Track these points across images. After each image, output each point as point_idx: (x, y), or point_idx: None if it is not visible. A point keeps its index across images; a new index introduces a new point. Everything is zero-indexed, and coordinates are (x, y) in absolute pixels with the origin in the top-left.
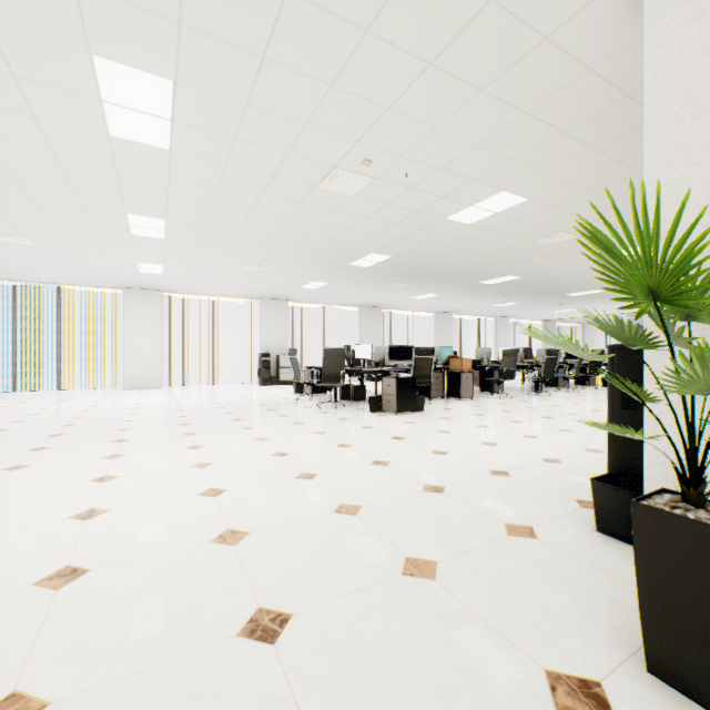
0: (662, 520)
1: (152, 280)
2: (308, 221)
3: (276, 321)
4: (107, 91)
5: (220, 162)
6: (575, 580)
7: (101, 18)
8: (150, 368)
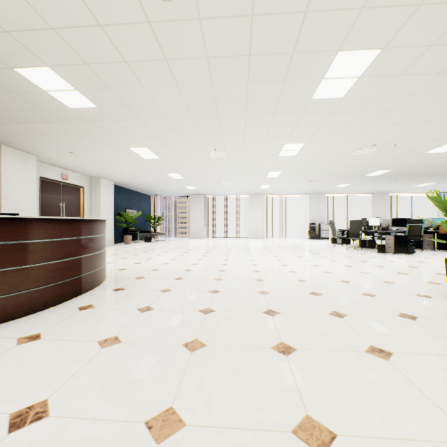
0: None
1: (262, 190)
2: (343, 164)
3: (318, 205)
4: (284, 149)
5: (311, 155)
6: (444, 290)
7: (291, 139)
8: (258, 229)
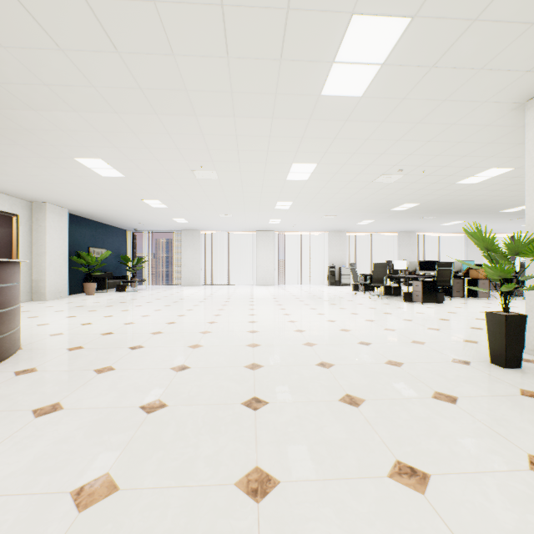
0: (491, 315)
1: (272, 226)
2: (365, 194)
3: (338, 245)
4: (292, 170)
5: (326, 181)
6: (483, 351)
7: (300, 156)
8: (268, 274)
